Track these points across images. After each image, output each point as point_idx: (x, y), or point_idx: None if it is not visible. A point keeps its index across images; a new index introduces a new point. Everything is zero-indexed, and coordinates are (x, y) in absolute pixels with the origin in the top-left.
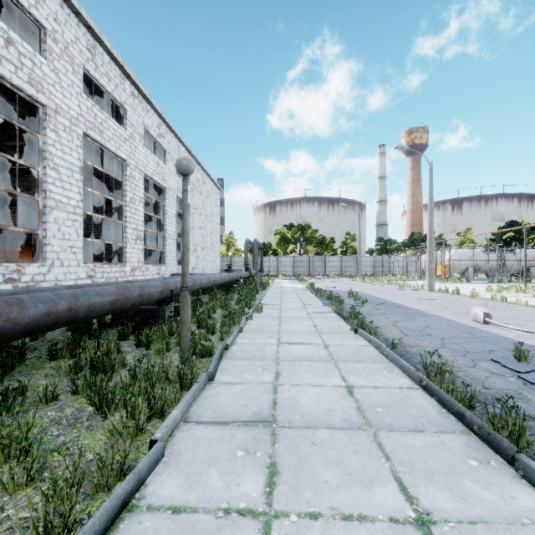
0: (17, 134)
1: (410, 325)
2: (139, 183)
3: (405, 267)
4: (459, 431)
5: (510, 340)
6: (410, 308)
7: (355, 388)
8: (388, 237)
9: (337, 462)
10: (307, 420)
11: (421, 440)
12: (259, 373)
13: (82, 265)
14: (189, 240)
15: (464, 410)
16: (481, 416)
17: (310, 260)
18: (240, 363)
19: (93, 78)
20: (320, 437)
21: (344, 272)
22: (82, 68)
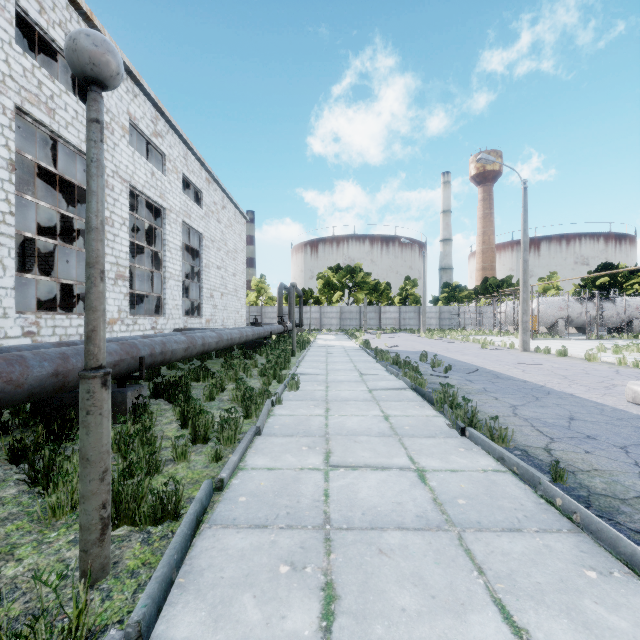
0: None
1: (542, 415)
2: (120, 197)
3: (478, 319)
4: None
5: None
6: (518, 379)
7: None
8: (456, 283)
9: None
10: None
11: None
12: (281, 591)
13: (12, 315)
14: (202, 283)
15: None
16: None
17: (361, 311)
18: (239, 542)
19: (35, 25)
20: None
21: (404, 326)
22: (12, 2)
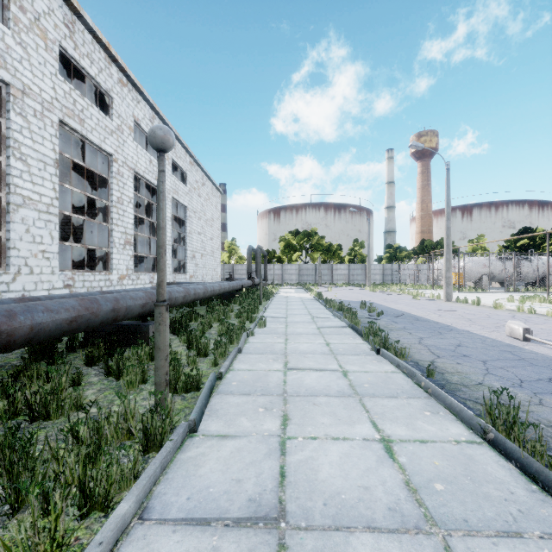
0: None
1: (438, 343)
2: (128, 181)
3: (416, 275)
4: None
5: None
6: (432, 321)
7: (395, 443)
8: (397, 244)
9: None
10: (333, 512)
11: None
12: (260, 417)
13: (57, 273)
14: (186, 246)
15: None
16: None
17: (316, 268)
18: (235, 400)
19: (71, 58)
20: None
21: (352, 281)
22: (57, 45)
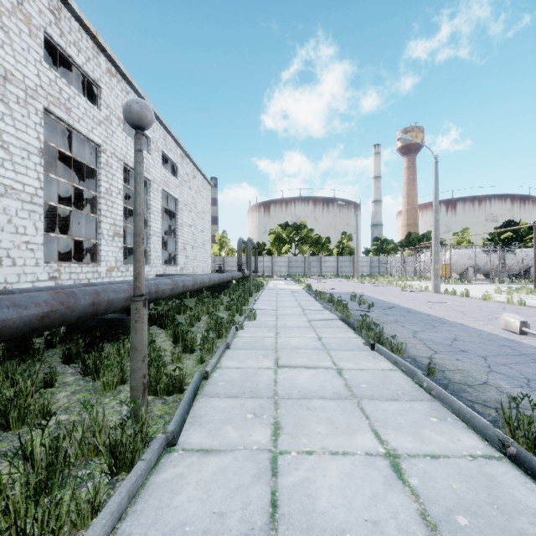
0: None
1: (434, 337)
2: (117, 172)
3: (402, 267)
4: None
5: None
6: (424, 313)
7: (402, 459)
8: (384, 237)
9: None
10: None
11: None
12: (249, 425)
13: (42, 264)
14: (177, 238)
15: None
16: None
17: (306, 260)
18: (222, 404)
19: (57, 45)
20: None
21: (341, 273)
22: (42, 31)
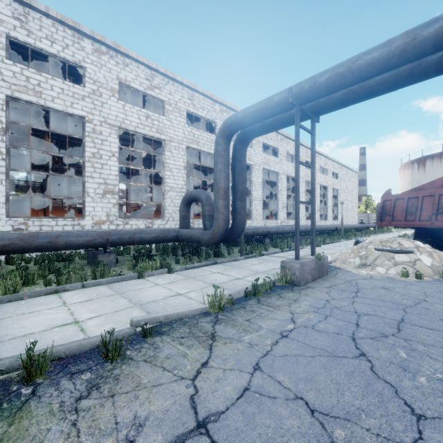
0: None
1: None
2: (318, 189)
3: None
4: None
5: None
6: None
7: None
8: None
9: None
10: None
11: None
12: None
13: (304, 220)
14: (338, 207)
15: None
16: None
17: None
18: (354, 240)
19: (306, 160)
20: None
21: None
22: (304, 160)
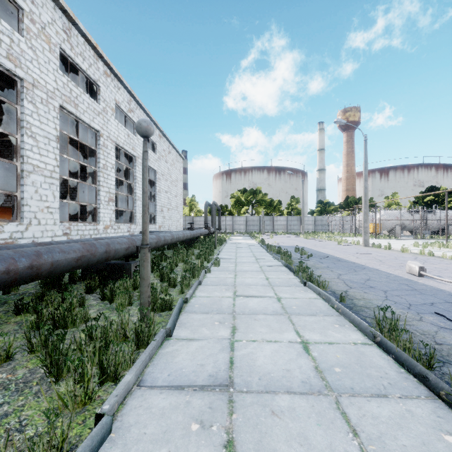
0: (5, 109)
1: (353, 278)
2: (111, 151)
3: (341, 225)
4: (424, 396)
5: (447, 292)
6: (350, 261)
7: (310, 344)
8: (327, 200)
9: (300, 439)
10: (265, 383)
11: (387, 407)
12: (216, 327)
13: (58, 224)
14: (156, 202)
15: (426, 373)
16: (442, 377)
17: (261, 219)
18: (198, 317)
19: (68, 57)
20: (280, 405)
21: (290, 230)
22: (58, 47)
